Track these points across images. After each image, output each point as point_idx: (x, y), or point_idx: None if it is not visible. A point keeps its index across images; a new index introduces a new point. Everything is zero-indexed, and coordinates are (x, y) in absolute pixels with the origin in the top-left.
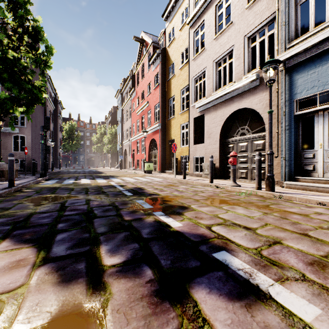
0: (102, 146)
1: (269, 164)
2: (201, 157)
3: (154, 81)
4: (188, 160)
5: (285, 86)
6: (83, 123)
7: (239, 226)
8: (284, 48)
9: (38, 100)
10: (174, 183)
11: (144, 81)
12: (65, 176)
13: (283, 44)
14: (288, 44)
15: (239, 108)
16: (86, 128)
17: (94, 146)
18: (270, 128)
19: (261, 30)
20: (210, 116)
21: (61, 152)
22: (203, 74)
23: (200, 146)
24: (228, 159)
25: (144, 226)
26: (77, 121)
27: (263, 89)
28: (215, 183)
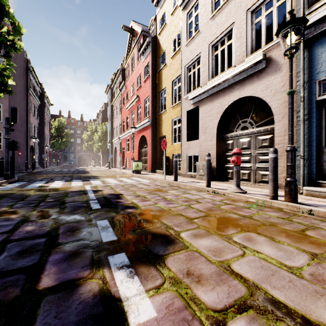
0: (92, 144)
1: (290, 164)
2: (195, 155)
3: (144, 73)
4: (181, 159)
5: (304, 63)
6: (73, 121)
7: (291, 320)
8: (302, 14)
9: (2, 87)
10: (162, 186)
11: (133, 74)
12: (41, 176)
13: (301, 9)
14: (308, 9)
15: (240, 96)
16: (76, 125)
17: (85, 144)
18: (291, 115)
19: (269, 0)
20: (205, 109)
21: (50, 150)
22: (197, 61)
23: (194, 142)
24: (226, 157)
25: (61, 323)
26: (67, 118)
27: (271, 71)
28: (212, 187)
